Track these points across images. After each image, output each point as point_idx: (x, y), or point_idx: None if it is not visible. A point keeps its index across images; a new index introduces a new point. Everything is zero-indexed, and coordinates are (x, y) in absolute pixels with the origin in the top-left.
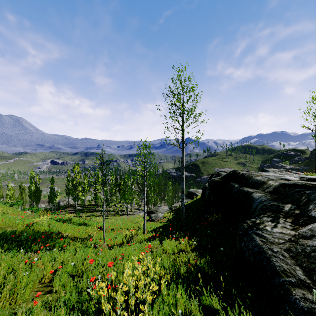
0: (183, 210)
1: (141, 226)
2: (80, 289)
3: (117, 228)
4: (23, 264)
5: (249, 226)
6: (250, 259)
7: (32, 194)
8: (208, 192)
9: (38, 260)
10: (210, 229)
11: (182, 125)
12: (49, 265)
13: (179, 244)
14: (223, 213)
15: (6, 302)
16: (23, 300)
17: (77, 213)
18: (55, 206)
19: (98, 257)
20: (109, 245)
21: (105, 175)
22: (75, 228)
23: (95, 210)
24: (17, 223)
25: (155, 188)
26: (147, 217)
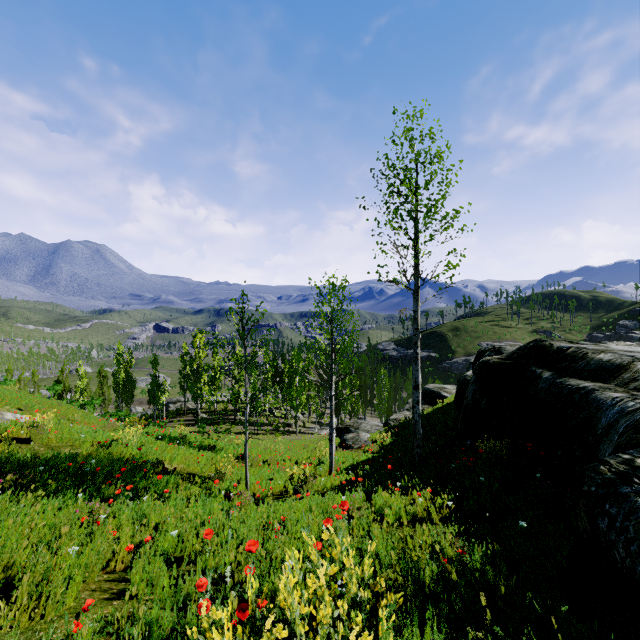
0: (418, 426)
1: (324, 458)
2: (185, 596)
3: (275, 460)
4: (77, 526)
5: (619, 475)
6: (634, 570)
7: (120, 387)
8: (473, 390)
9: (109, 520)
10: (483, 473)
11: (415, 237)
12: (125, 533)
13: (410, 503)
14: (512, 436)
15: (22, 614)
16: (62, 610)
17: (200, 426)
18: (160, 411)
19: (230, 522)
20: (257, 495)
21: (253, 352)
22: (191, 456)
23: (234, 421)
24: (82, 440)
25: (353, 380)
26: (338, 441)
